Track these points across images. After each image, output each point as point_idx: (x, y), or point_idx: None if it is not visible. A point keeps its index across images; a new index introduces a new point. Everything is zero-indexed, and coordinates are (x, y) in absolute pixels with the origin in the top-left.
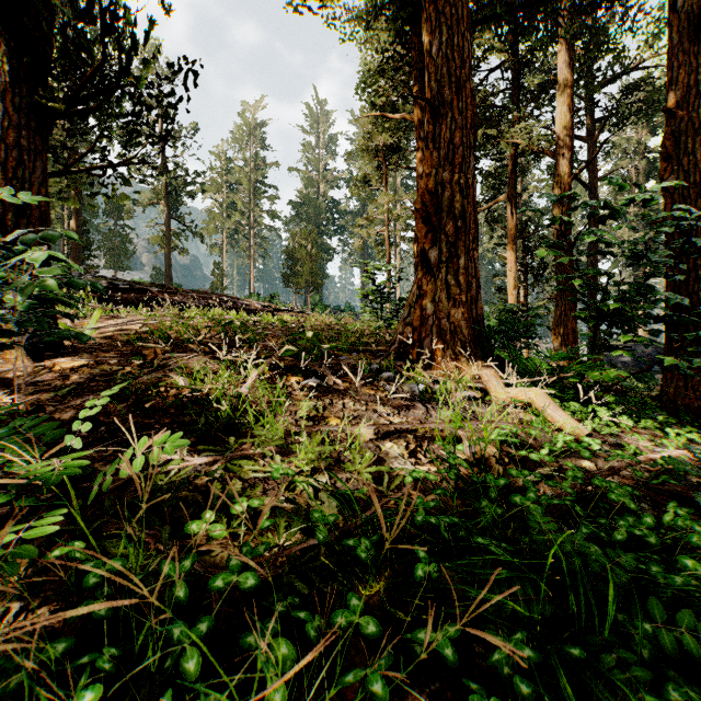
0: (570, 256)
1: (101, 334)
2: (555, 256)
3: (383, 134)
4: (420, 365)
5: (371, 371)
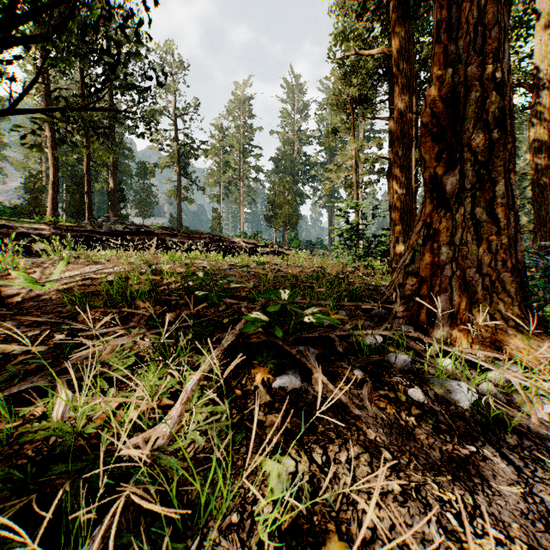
0: (549, 188)
1: (63, 285)
2: (532, 188)
3: (352, 87)
4: (456, 348)
5: (372, 347)
